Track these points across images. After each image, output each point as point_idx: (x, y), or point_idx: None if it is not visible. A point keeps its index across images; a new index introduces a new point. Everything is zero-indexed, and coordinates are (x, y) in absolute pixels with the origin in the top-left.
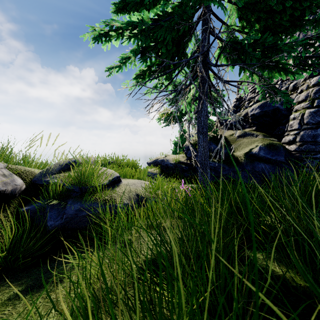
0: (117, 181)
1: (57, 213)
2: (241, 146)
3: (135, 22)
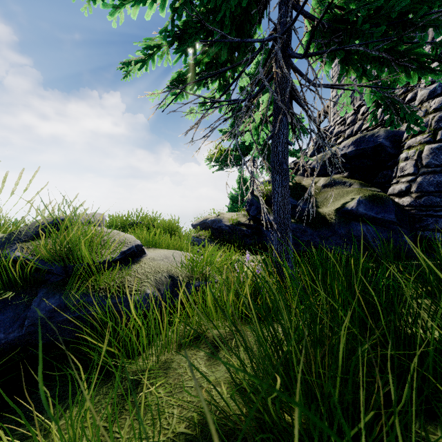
0: (136, 254)
1: (14, 317)
2: (328, 199)
3: None
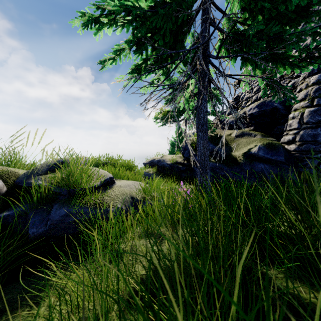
0: (110, 183)
1: (41, 219)
2: (239, 146)
3: (129, 6)
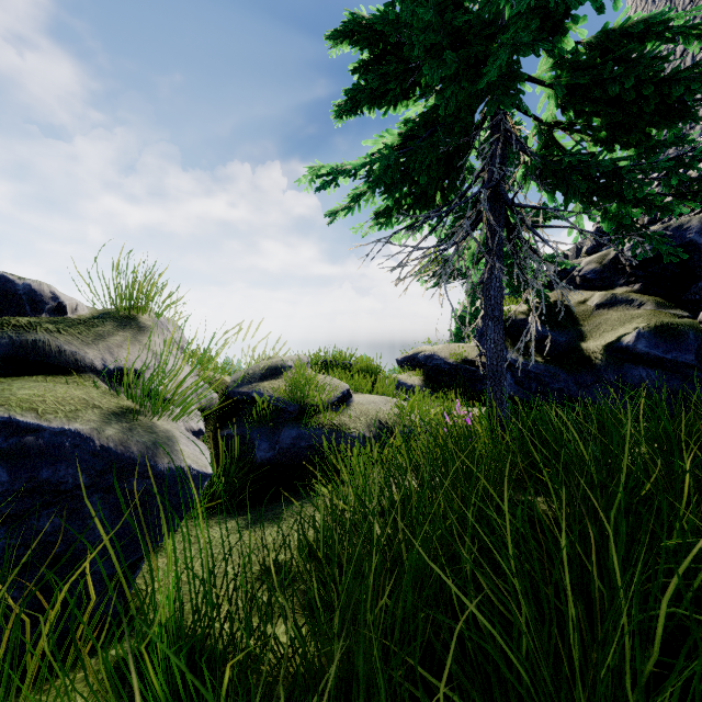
0: (346, 398)
1: (268, 441)
2: (600, 328)
3: (378, 158)
